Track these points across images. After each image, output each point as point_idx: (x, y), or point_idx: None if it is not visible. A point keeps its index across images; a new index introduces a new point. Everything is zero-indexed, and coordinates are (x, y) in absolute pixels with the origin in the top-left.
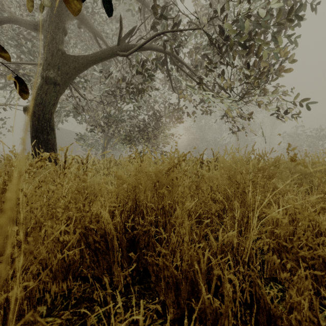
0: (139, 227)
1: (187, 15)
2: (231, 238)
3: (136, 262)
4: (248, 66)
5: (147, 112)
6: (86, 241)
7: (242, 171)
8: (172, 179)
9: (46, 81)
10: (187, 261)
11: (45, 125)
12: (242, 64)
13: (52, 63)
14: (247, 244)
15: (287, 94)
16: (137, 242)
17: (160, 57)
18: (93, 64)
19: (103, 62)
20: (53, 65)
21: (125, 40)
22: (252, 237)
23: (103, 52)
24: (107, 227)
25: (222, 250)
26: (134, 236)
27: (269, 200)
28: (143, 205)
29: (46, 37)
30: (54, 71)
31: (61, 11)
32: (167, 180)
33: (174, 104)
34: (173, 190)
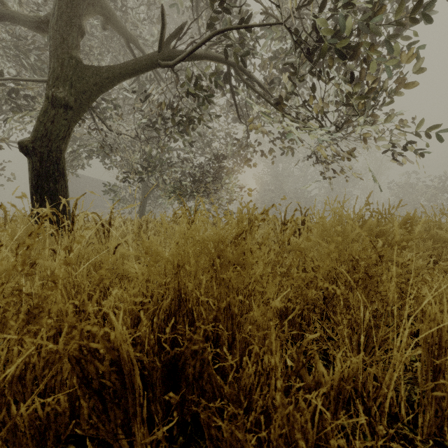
0: (184, 341)
1: (262, 4)
2: (355, 365)
3: (179, 408)
4: (351, 81)
5: (202, 152)
6: (81, 375)
7: (352, 238)
8: (244, 253)
9: (53, 103)
10: (280, 429)
11: (51, 168)
12: (342, 78)
13: (62, 77)
14: (386, 378)
15: (406, 125)
16: (182, 369)
17: (221, 71)
18: (124, 80)
19: (140, 81)
20: (63, 80)
21: (169, 44)
22: (436, 394)
23: (137, 61)
24: (122, 349)
25: (340, 389)
26: (176, 356)
27: (417, 290)
28: (193, 299)
29: (52, 39)
30: (65, 89)
31: (75, 0)
32: (234, 254)
33: (241, 141)
34: (246, 271)
